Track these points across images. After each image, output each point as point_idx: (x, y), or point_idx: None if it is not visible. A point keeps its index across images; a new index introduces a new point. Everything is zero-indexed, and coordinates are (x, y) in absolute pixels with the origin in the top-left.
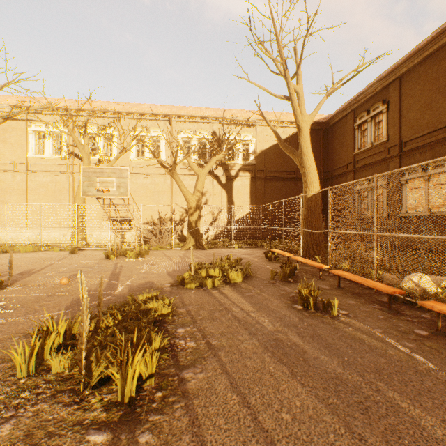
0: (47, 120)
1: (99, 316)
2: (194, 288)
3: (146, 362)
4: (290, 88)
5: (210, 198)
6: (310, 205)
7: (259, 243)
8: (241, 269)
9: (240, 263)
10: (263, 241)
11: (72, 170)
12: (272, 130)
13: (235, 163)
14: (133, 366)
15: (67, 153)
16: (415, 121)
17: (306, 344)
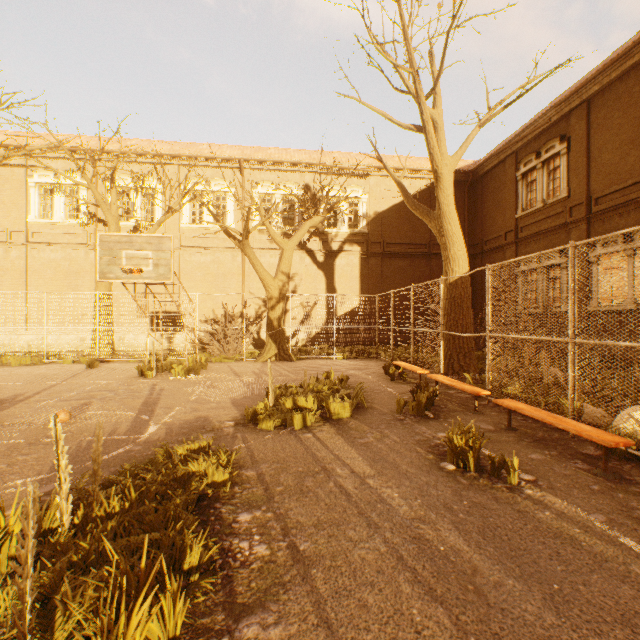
0: (57, 167)
1: (93, 494)
2: (272, 430)
3: (164, 611)
4: (425, 113)
5: (300, 283)
6: (454, 295)
7: (374, 351)
8: (348, 394)
9: (347, 383)
10: (380, 348)
11: (94, 242)
12: (395, 181)
13: (337, 231)
14: (128, 636)
15: (88, 217)
16: (612, 166)
17: (475, 550)
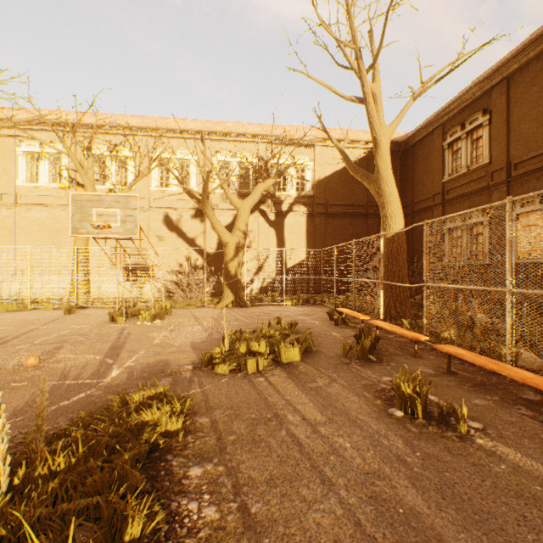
0: (42, 137)
1: (37, 451)
2: (227, 374)
3: None
4: (365, 86)
5: (254, 239)
6: (391, 248)
7: (319, 299)
8: (298, 339)
9: (296, 328)
10: (324, 296)
11: None
12: (337, 148)
13: (287, 194)
14: None
15: (69, 181)
16: (530, 135)
17: (436, 513)
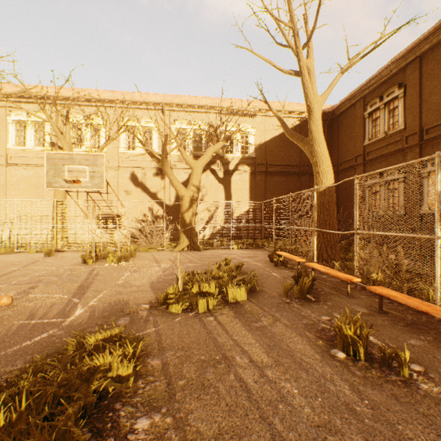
0: (29, 108)
1: None
2: (180, 313)
3: None
4: (301, 60)
5: (206, 194)
6: (323, 201)
7: (260, 243)
8: (243, 279)
9: (241, 269)
10: (265, 241)
11: None
12: (276, 116)
13: (233, 156)
14: None
15: (51, 145)
16: (440, 105)
17: None
